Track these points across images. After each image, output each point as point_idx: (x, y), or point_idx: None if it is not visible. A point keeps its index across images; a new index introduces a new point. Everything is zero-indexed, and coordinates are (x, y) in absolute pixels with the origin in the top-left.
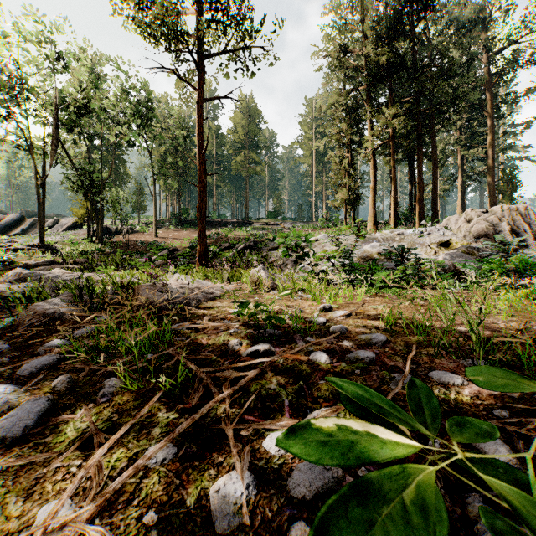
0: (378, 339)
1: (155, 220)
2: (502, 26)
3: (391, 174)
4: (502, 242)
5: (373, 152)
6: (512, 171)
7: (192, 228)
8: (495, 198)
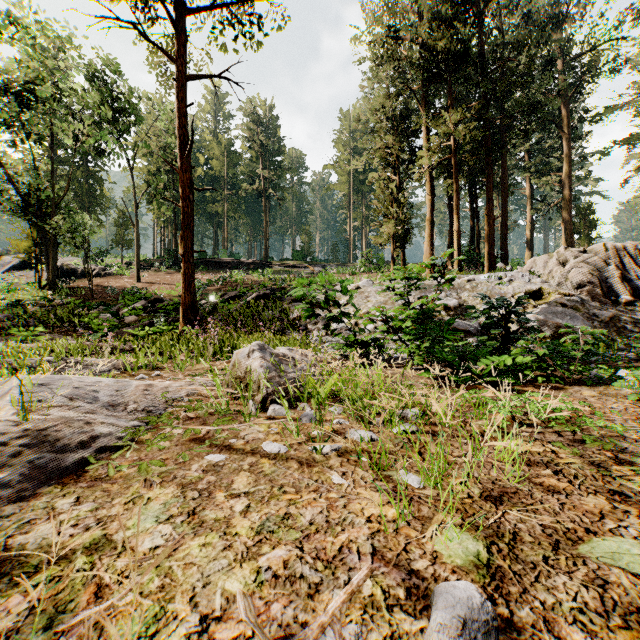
0: None
1: (137, 259)
2: (581, 26)
3: (450, 204)
4: (610, 293)
5: (430, 172)
6: (590, 205)
7: None
8: (573, 237)
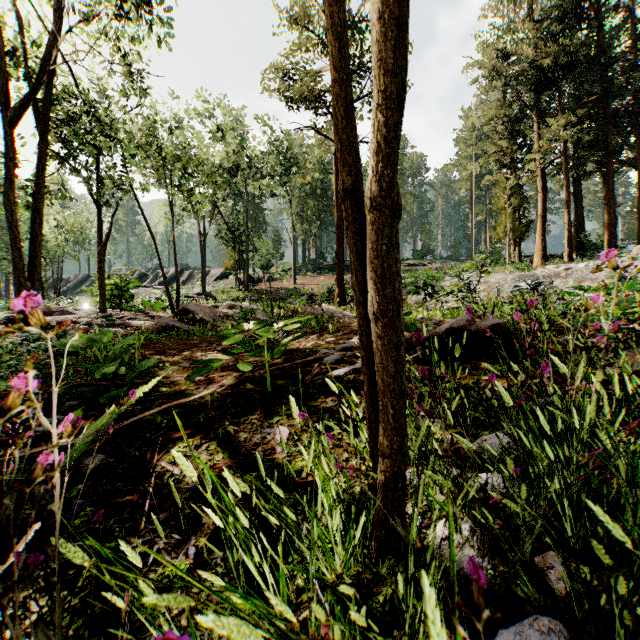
0: (432, 322)
1: (293, 267)
2: None
3: (574, 193)
4: None
5: (542, 171)
6: None
7: (329, 273)
8: None
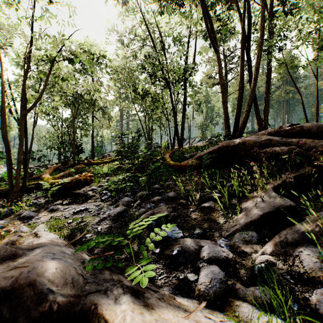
0: None
1: None
2: None
3: None
4: None
5: None
6: None
7: None
8: None
